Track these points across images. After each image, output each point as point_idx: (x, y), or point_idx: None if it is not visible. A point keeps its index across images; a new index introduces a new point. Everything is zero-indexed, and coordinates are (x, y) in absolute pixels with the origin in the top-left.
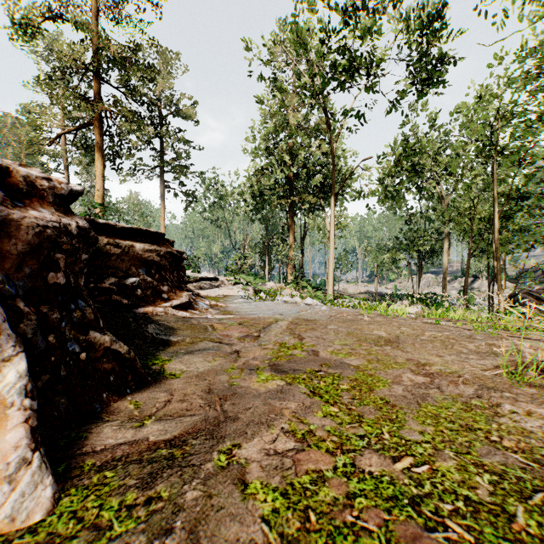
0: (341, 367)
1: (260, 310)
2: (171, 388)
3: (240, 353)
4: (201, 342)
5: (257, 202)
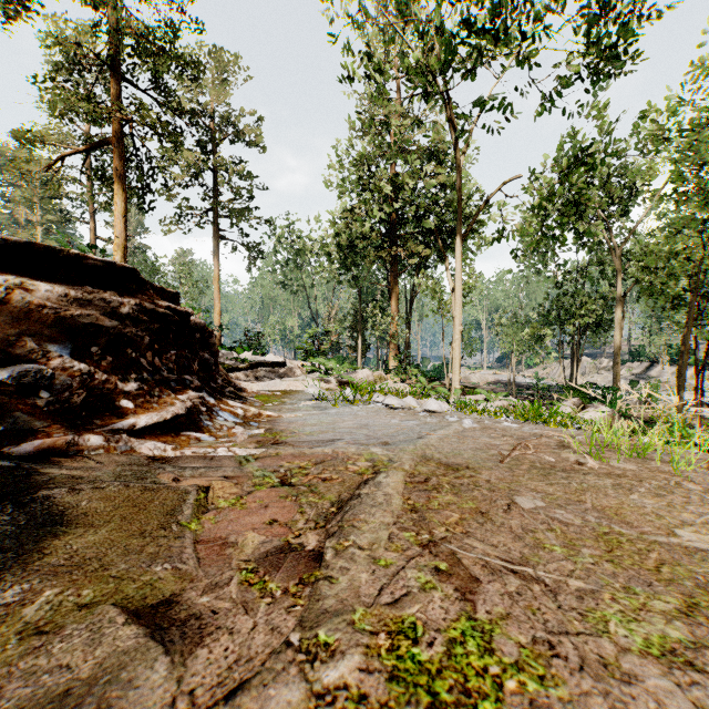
0: None
1: (341, 430)
2: None
3: None
4: (86, 615)
5: (345, 257)
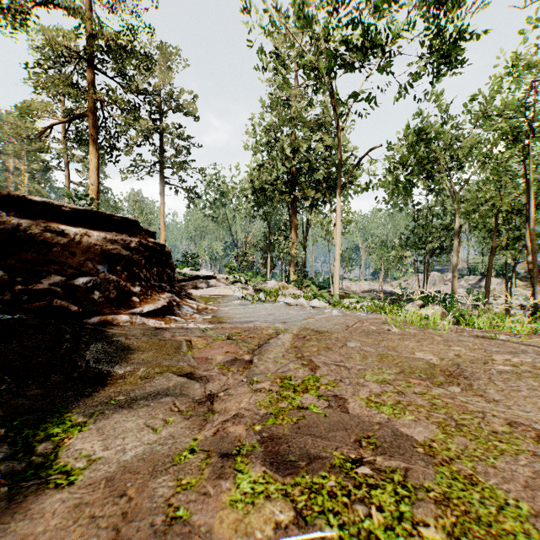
0: (399, 450)
1: (257, 316)
2: (27, 533)
3: (216, 401)
4: (161, 375)
5: (258, 198)
